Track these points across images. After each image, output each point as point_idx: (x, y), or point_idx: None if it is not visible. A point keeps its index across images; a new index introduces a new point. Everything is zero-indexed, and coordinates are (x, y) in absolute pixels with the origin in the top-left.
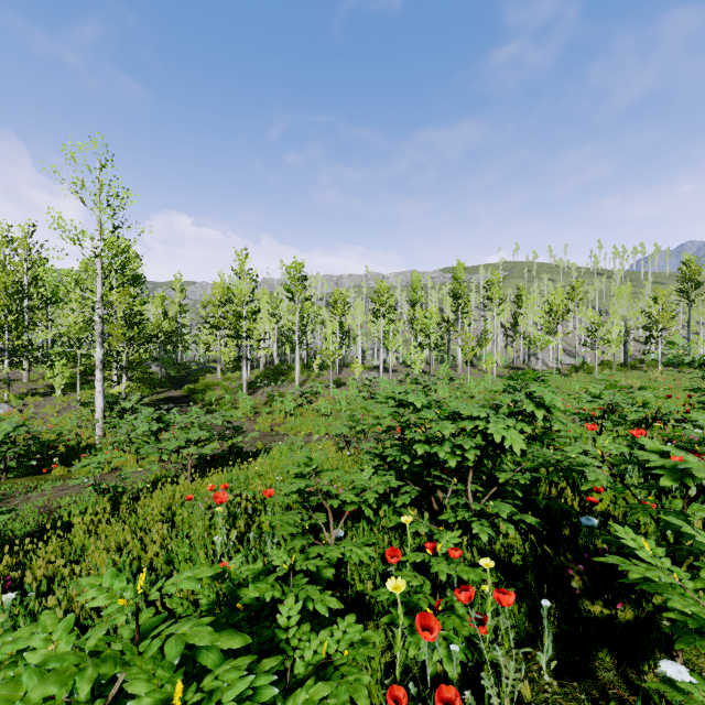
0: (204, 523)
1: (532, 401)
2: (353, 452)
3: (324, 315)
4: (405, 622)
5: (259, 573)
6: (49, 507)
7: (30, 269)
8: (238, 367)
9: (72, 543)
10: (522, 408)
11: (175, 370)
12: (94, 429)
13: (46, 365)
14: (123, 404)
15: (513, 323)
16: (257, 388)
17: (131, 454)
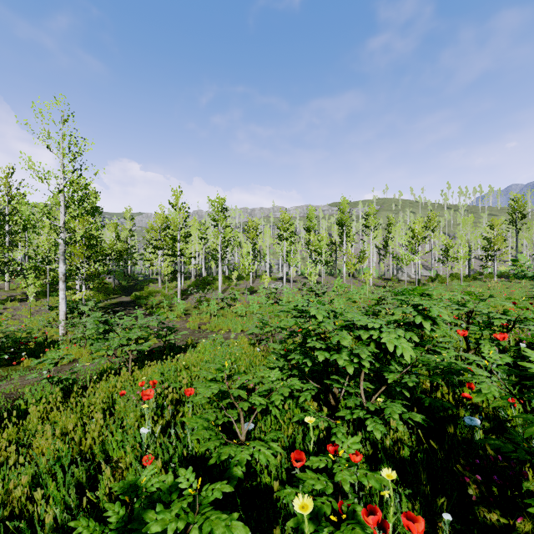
0: (135, 414)
1: (420, 313)
2: (262, 349)
3: (241, 238)
4: (310, 527)
5: (168, 488)
6: (14, 394)
7: (10, 202)
8: (174, 278)
9: (26, 428)
10: (411, 319)
11: (126, 281)
12: (59, 327)
13: (19, 277)
14: (82, 308)
15: (385, 245)
16: (189, 294)
17: (86, 348)
